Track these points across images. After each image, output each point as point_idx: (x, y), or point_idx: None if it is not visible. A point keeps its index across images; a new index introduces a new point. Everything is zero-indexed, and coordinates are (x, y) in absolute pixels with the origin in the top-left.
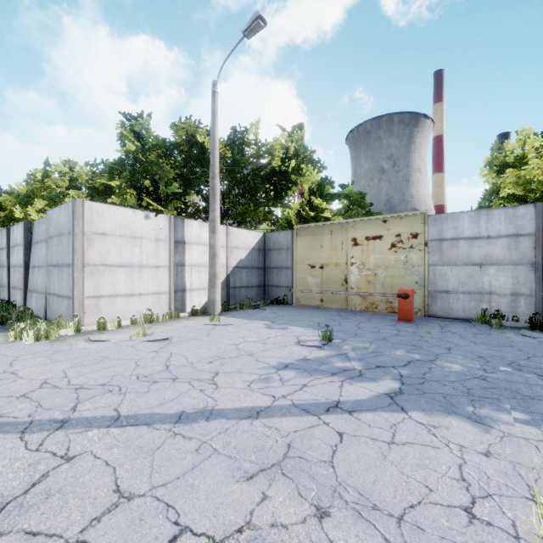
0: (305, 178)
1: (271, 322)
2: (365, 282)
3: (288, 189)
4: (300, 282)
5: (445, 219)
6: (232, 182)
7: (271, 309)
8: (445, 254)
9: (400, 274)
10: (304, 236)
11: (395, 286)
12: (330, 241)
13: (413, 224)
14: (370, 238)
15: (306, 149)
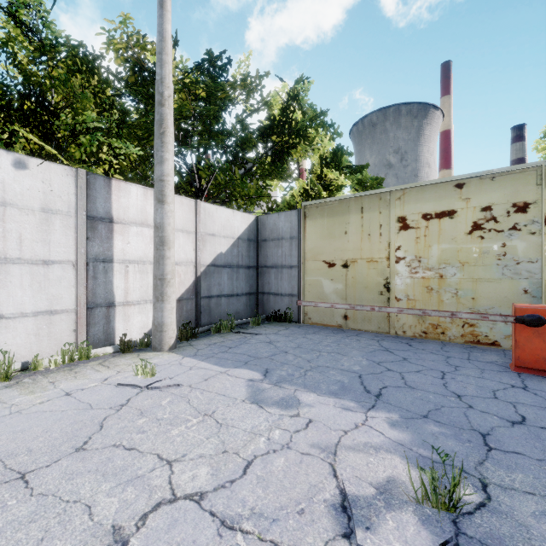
0: (318, 135)
1: (263, 375)
2: (421, 290)
3: (292, 148)
4: (311, 289)
5: None
6: (204, 133)
7: (266, 332)
8: None
9: (490, 276)
10: (316, 217)
11: (481, 297)
12: (360, 223)
13: (518, 187)
14: (431, 216)
15: (315, 110)
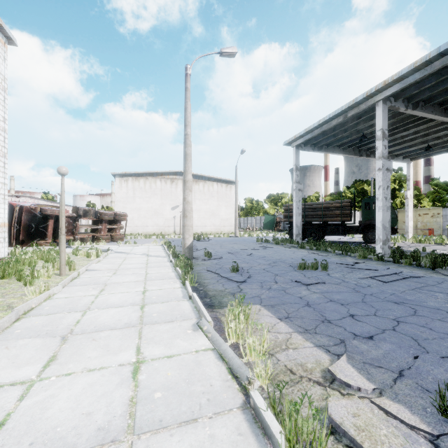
0: (402, 193)
1: None
2: (422, 227)
3: (395, 198)
4: (400, 227)
5: (447, 209)
6: None
7: None
8: (447, 219)
9: (434, 224)
10: (401, 213)
11: (432, 228)
12: None
13: (438, 210)
14: (424, 214)
15: (405, 176)
